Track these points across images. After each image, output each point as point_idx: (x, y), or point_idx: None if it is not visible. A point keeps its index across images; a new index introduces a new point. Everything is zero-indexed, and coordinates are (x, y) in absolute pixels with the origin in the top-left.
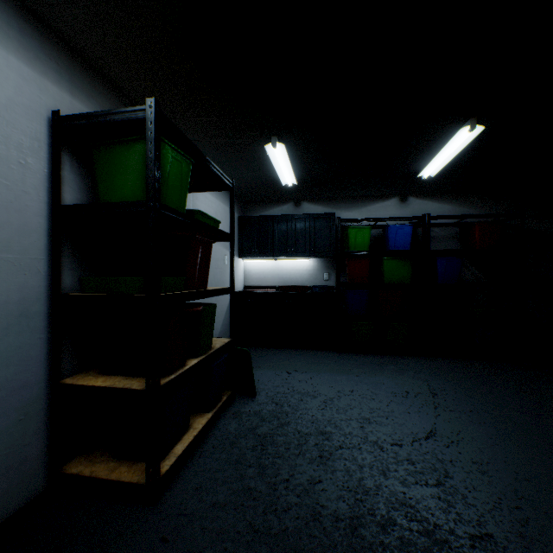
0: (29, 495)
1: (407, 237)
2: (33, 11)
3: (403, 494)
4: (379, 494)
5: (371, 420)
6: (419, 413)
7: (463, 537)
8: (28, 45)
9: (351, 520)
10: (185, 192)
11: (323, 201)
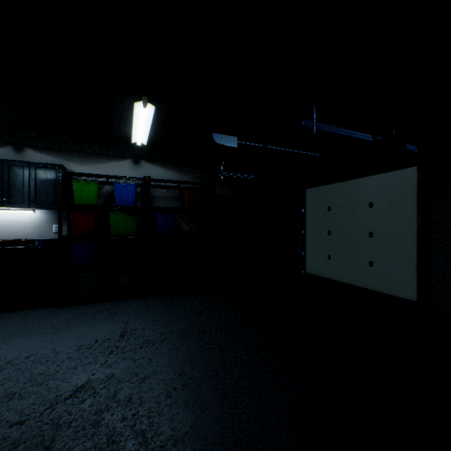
0: None
1: (132, 194)
2: None
3: None
4: None
5: (17, 394)
6: (88, 365)
7: None
8: None
9: None
10: None
11: (53, 151)
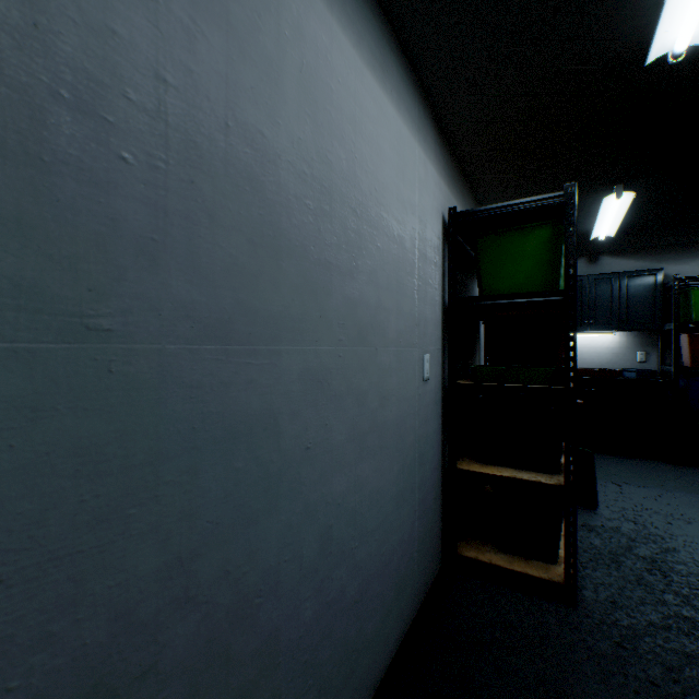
0: (436, 569)
1: None
2: (437, 119)
3: None
4: None
5: None
6: None
7: None
8: (436, 152)
9: None
10: None
11: (636, 253)
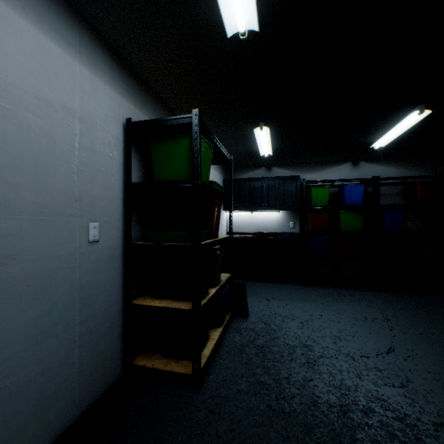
0: (114, 378)
1: (360, 194)
2: (116, 53)
3: (376, 392)
4: (358, 391)
5: (341, 337)
6: (378, 334)
7: (427, 423)
8: (114, 76)
9: (340, 407)
10: (209, 170)
11: (289, 166)
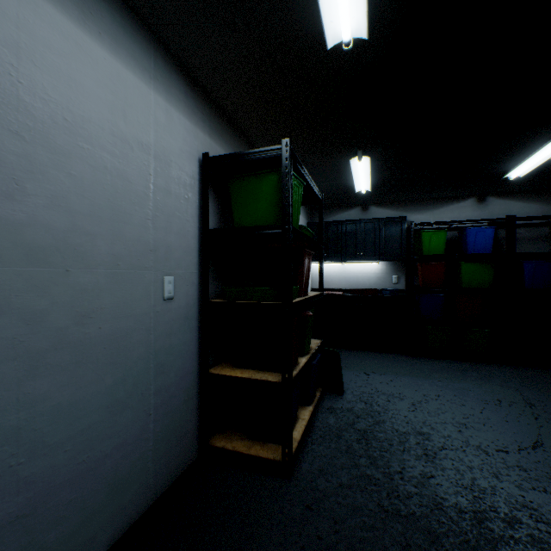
0: (189, 460)
1: (488, 239)
2: (191, 76)
3: (521, 497)
4: (497, 494)
5: (468, 425)
6: (518, 422)
7: None
8: (189, 104)
9: (474, 513)
10: (299, 212)
11: (392, 205)
